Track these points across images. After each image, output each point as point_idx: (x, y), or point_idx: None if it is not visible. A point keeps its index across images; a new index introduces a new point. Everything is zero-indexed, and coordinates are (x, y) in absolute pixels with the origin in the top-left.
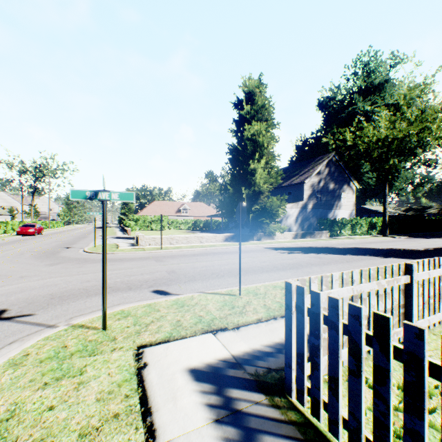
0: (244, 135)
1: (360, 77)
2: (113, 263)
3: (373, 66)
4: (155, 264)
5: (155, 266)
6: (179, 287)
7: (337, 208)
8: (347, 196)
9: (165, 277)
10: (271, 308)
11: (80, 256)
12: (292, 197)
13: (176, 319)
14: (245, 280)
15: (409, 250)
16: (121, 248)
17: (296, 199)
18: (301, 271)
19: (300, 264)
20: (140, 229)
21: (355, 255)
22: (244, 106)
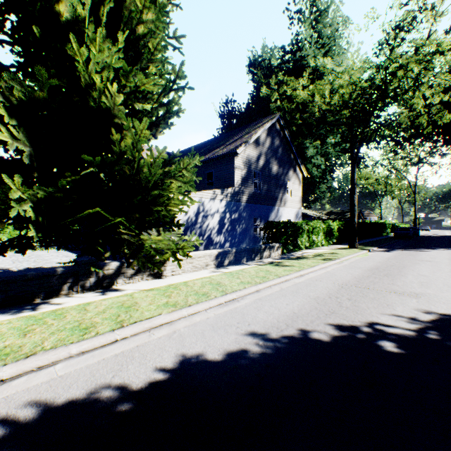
0: None
1: (307, 20)
2: None
3: (325, 3)
4: None
5: None
6: None
7: (282, 205)
8: (293, 187)
9: None
10: None
11: None
12: (215, 182)
13: None
14: None
15: None
16: None
17: (222, 185)
18: None
19: None
20: None
21: None
22: None
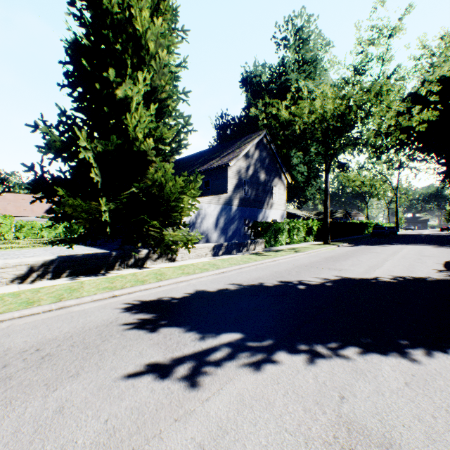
0: (100, 12)
1: (292, 46)
2: None
3: (306, 33)
4: None
5: None
6: None
7: (268, 207)
8: (279, 192)
9: None
10: None
11: None
12: (211, 188)
13: None
14: None
15: (442, 282)
16: None
17: (217, 191)
18: None
19: None
20: None
21: (446, 354)
22: None
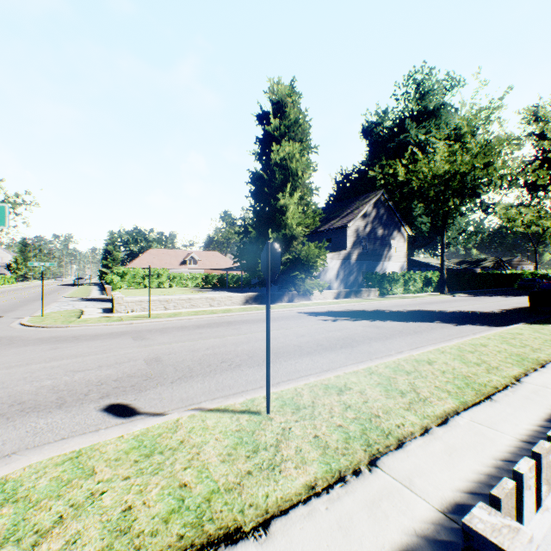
0: (272, 158)
1: (413, 99)
2: (58, 345)
3: (427, 86)
4: (131, 346)
5: (130, 349)
6: (158, 395)
7: (386, 260)
8: (398, 245)
9: (139, 373)
10: (330, 446)
11: (6, 333)
12: (332, 245)
13: (123, 504)
14: (276, 373)
15: (481, 313)
16: (86, 317)
17: (337, 248)
18: (358, 350)
19: (353, 339)
20: (128, 287)
21: (421, 322)
22: (272, 119)
